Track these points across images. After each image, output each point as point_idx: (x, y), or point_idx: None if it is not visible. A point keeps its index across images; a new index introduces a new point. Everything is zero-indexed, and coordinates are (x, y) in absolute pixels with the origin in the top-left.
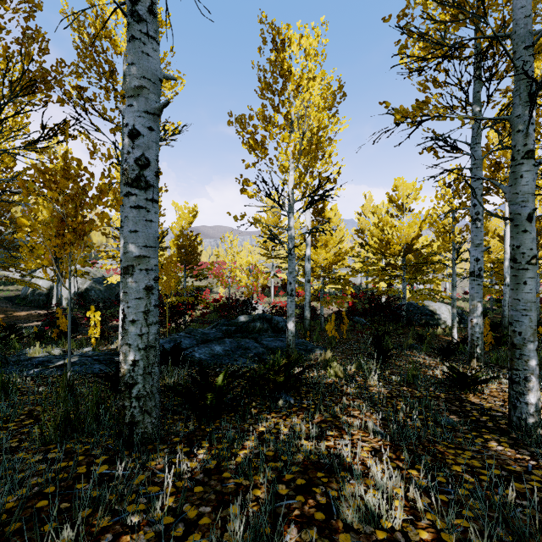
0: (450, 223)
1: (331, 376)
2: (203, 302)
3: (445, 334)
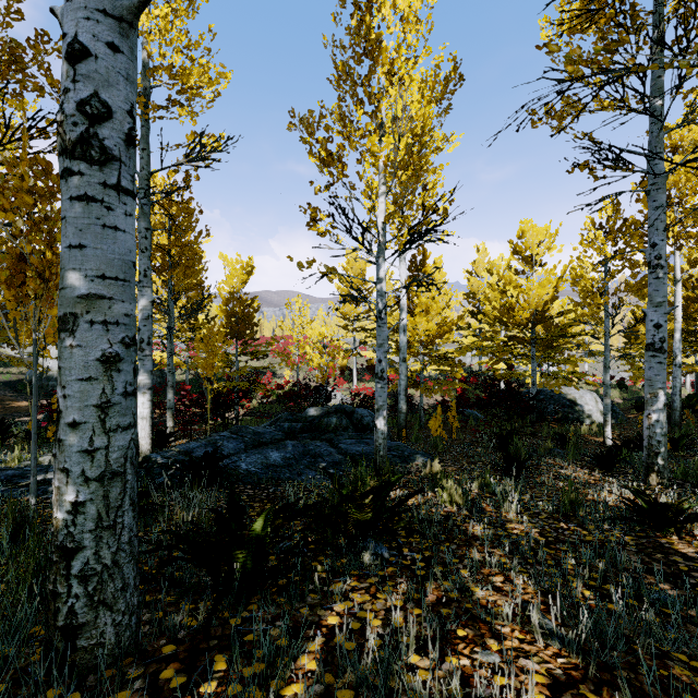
0: (602, 279)
1: (444, 502)
2: (261, 389)
3: (592, 434)
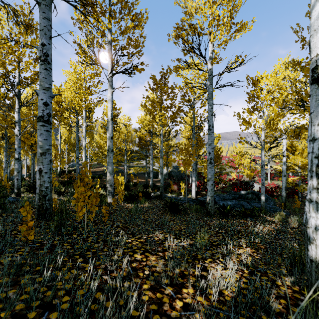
0: None
1: (276, 219)
2: (223, 181)
3: None
